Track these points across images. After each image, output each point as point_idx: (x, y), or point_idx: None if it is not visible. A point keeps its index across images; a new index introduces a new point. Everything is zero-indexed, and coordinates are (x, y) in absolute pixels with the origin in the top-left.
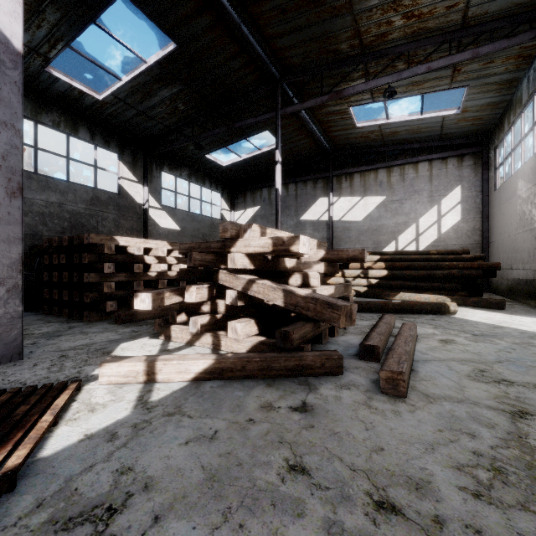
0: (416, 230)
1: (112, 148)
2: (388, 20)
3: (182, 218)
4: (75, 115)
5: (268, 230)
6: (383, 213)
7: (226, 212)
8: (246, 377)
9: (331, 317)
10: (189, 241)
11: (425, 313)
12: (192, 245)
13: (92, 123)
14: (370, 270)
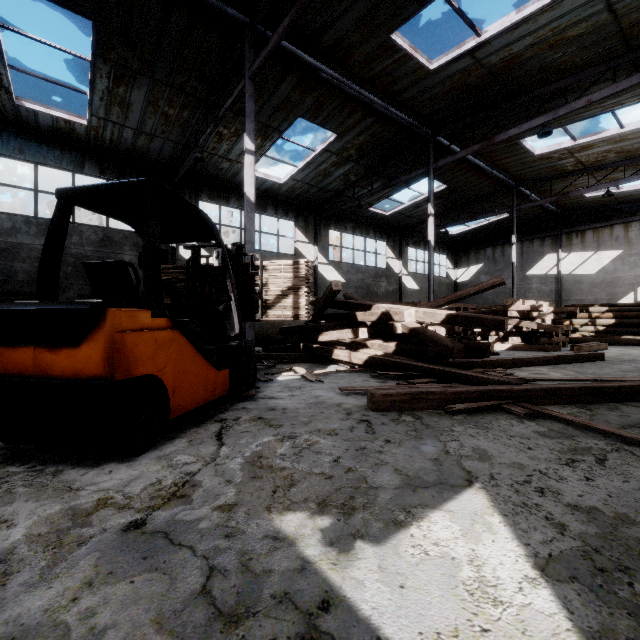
0: None
1: (383, 239)
2: (603, 156)
3: (420, 280)
4: (368, 224)
5: (525, 301)
6: (620, 266)
7: (450, 270)
8: (524, 350)
9: (556, 330)
10: (424, 297)
11: (630, 345)
12: (485, 307)
13: (375, 226)
14: (598, 319)
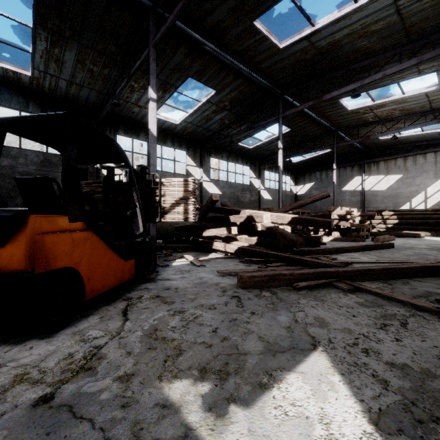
0: (425, 195)
1: (248, 165)
2: (391, 112)
3: (272, 193)
4: (237, 154)
5: (342, 208)
6: (401, 185)
7: (292, 186)
8: (341, 241)
9: (362, 228)
10: (275, 205)
11: (408, 237)
12: (316, 212)
13: (242, 156)
14: (387, 220)
